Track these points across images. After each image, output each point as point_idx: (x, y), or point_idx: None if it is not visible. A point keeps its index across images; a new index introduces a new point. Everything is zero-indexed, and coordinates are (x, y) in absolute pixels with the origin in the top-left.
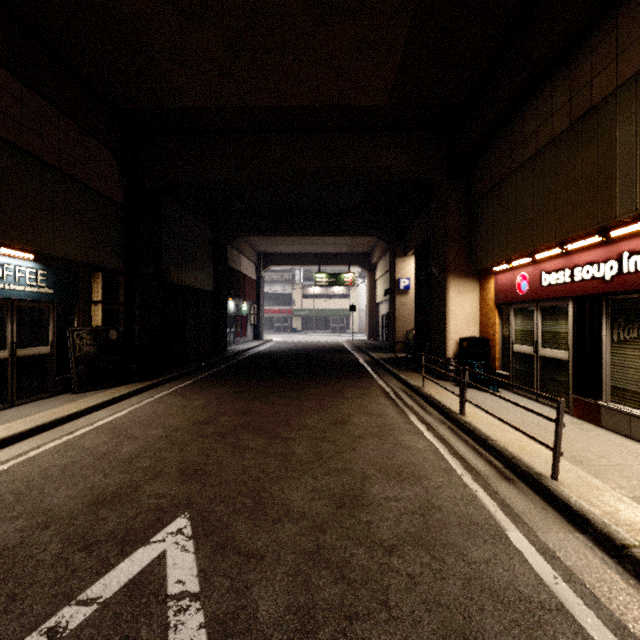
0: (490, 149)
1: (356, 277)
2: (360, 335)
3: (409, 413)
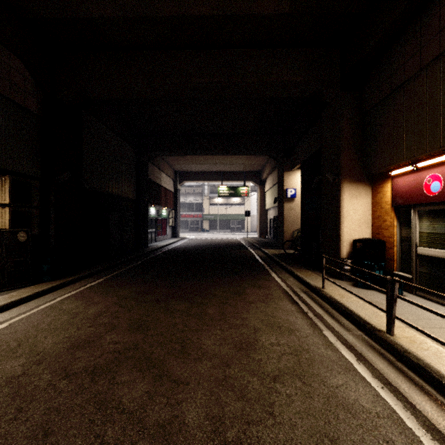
0: (390, 54)
1: (249, 190)
2: (252, 233)
3: (322, 327)
